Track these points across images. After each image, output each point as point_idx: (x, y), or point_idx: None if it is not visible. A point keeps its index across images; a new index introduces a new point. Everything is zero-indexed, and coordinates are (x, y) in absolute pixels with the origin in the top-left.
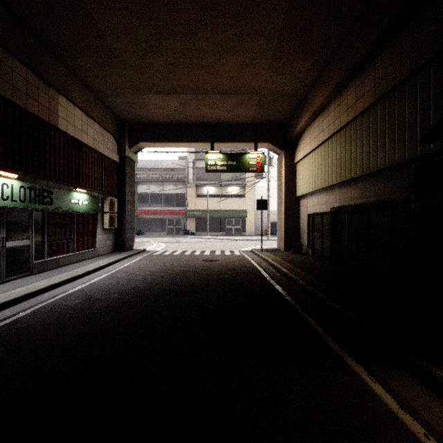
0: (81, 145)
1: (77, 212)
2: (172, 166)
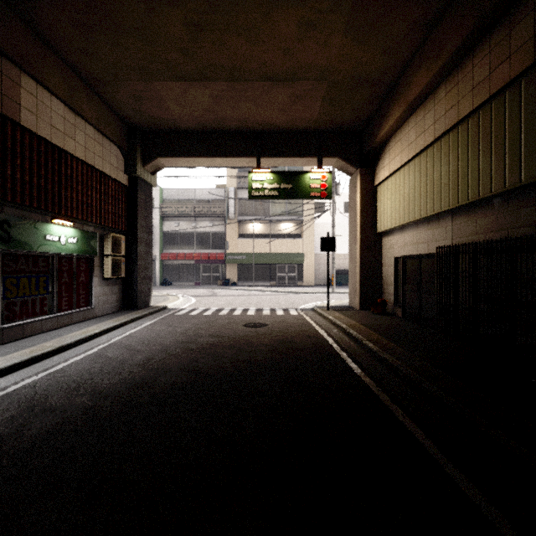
0: (63, 155)
1: (58, 255)
2: (207, 197)
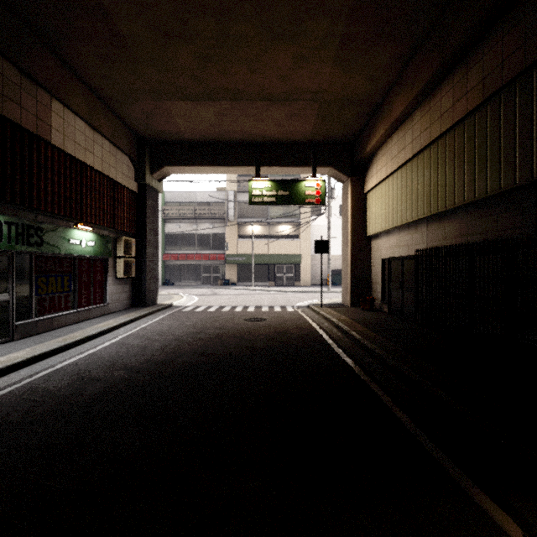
0: (84, 168)
1: (79, 257)
2: (207, 199)
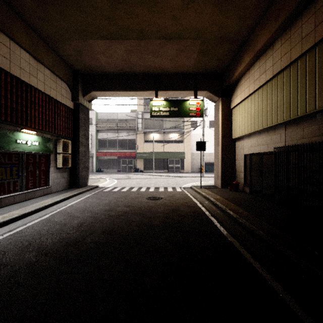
0: (29, 88)
1: (26, 153)
2: (125, 117)
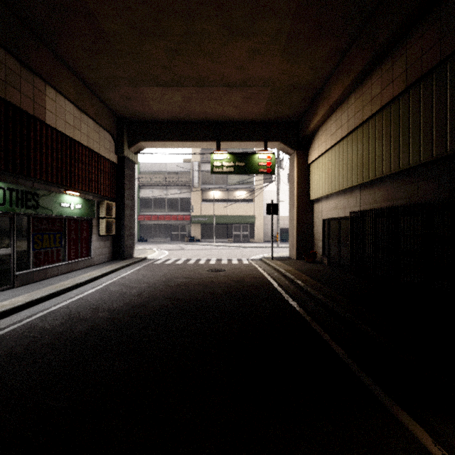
0: (73, 143)
1: (68, 217)
2: (176, 169)
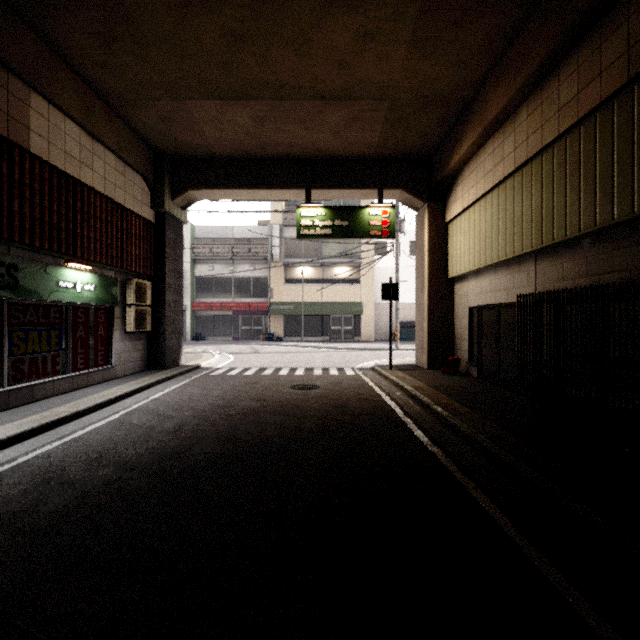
0: (79, 187)
1: (73, 304)
2: (247, 235)
